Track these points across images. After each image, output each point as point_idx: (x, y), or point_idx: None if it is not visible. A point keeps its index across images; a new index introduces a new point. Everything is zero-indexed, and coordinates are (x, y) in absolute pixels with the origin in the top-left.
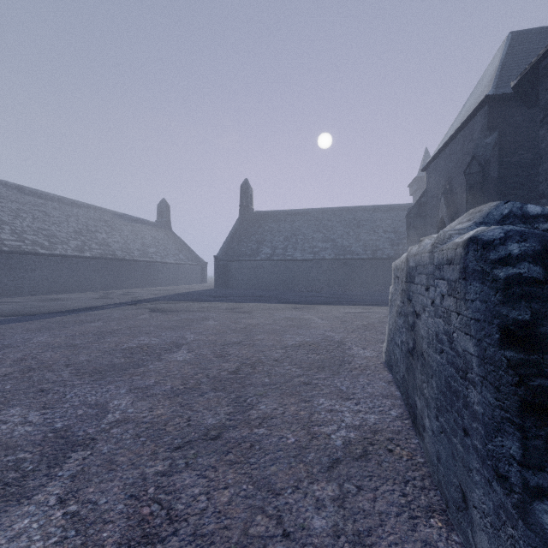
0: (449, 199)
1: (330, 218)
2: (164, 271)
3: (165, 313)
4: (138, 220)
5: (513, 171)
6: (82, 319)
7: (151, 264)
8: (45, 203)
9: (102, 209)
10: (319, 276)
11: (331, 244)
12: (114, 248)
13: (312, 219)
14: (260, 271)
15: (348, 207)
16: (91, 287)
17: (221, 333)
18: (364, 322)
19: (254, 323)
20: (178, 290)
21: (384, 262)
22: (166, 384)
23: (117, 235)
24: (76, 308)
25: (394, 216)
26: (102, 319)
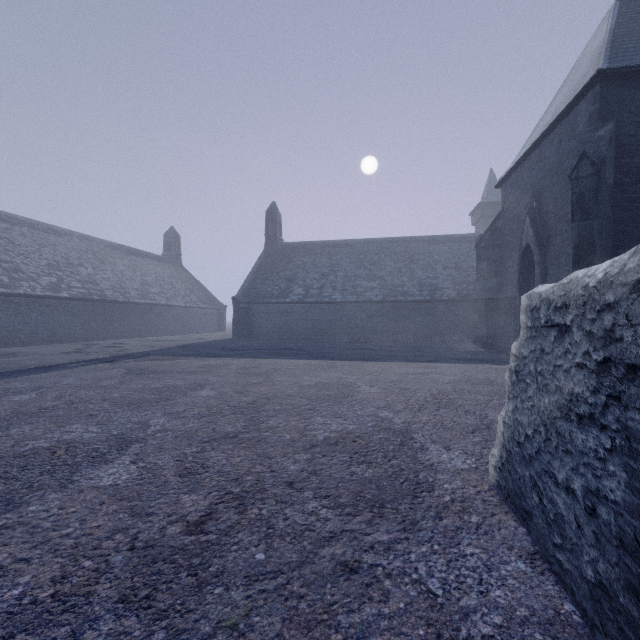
0: (536, 221)
1: (376, 251)
2: (171, 316)
3: (145, 376)
4: (138, 253)
5: (635, 177)
6: (10, 388)
7: (152, 307)
8: (10, 228)
9: (90, 238)
10: (364, 322)
11: (379, 283)
12: (103, 287)
13: (354, 252)
14: (290, 316)
15: (398, 238)
16: (69, 337)
17: (211, 414)
18: (432, 390)
19: (270, 393)
20: (184, 341)
21: (445, 305)
22: (19, 577)
23: (109, 271)
24: (22, 368)
25: (455, 248)
26: (41, 388)
